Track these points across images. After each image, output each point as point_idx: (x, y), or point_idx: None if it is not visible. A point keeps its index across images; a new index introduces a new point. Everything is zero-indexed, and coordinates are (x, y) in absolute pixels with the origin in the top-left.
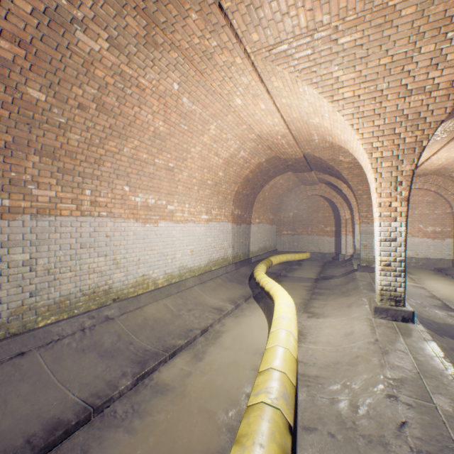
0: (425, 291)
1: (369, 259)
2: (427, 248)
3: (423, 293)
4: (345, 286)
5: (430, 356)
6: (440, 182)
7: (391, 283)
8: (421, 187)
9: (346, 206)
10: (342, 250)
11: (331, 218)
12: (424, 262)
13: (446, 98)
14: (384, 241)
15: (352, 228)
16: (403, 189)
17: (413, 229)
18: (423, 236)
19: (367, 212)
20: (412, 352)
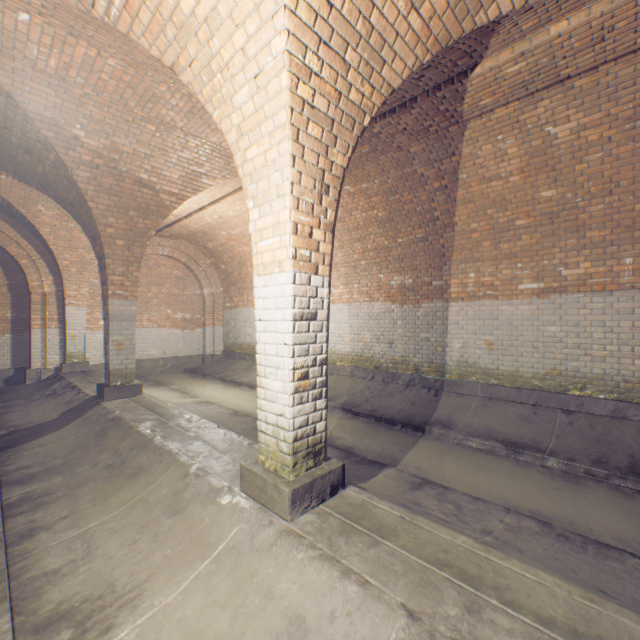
0: (222, 407)
1: (130, 371)
2: (177, 343)
3: (223, 410)
4: (105, 445)
5: (489, 568)
6: (193, 252)
7: (311, 416)
8: (172, 255)
9: (47, 267)
10: (35, 359)
11: (4, 291)
12: (175, 362)
13: (414, 46)
14: (301, 320)
15: (60, 312)
16: (330, 205)
17: (162, 316)
18: (173, 326)
19: (125, 275)
20: (475, 584)
